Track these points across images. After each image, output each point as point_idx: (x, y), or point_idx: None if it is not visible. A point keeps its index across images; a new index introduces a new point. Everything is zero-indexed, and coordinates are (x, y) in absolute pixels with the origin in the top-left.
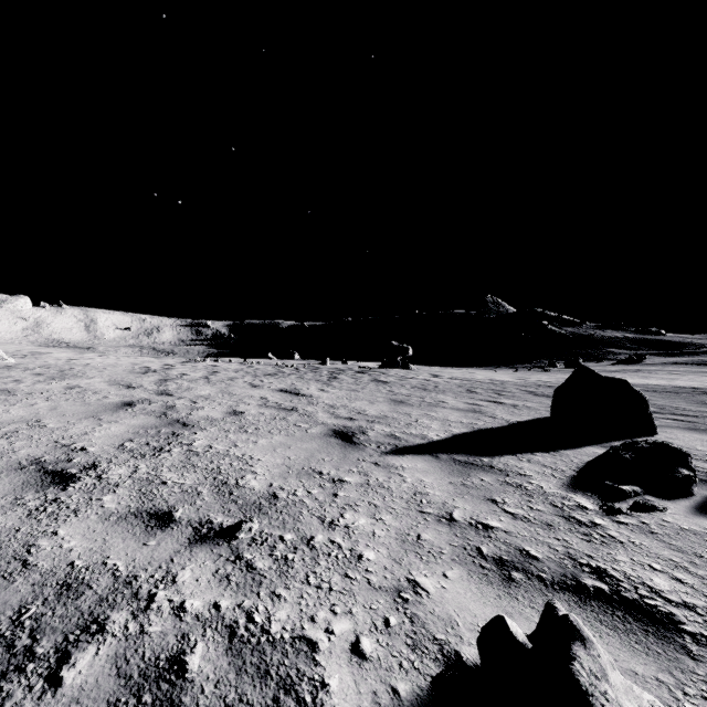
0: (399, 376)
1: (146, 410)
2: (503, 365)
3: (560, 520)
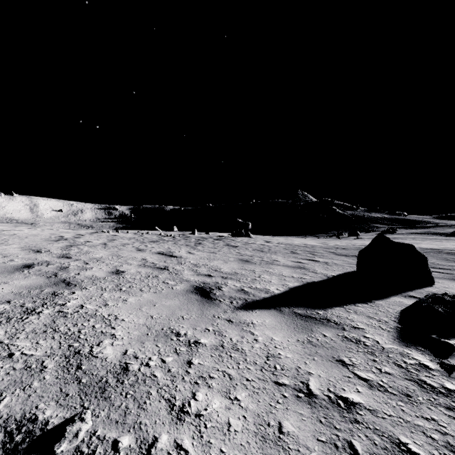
0: (243, 242)
1: (40, 271)
2: (309, 234)
3: (414, 387)
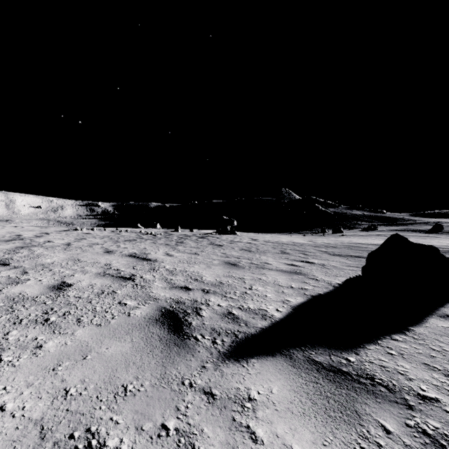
0: (229, 240)
1: None
2: (293, 231)
3: None
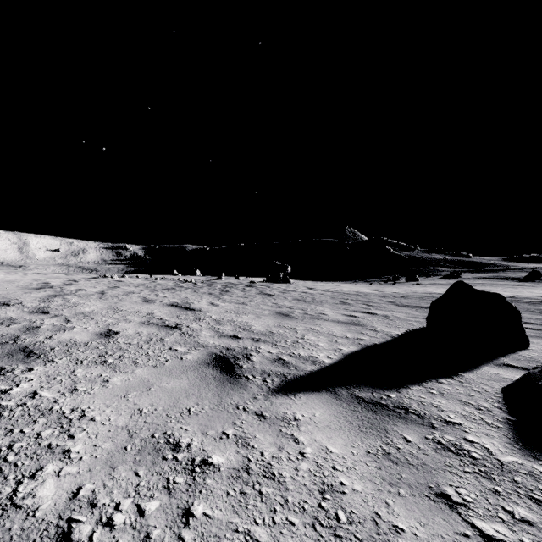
0: (281, 289)
1: None
2: (359, 279)
3: None
